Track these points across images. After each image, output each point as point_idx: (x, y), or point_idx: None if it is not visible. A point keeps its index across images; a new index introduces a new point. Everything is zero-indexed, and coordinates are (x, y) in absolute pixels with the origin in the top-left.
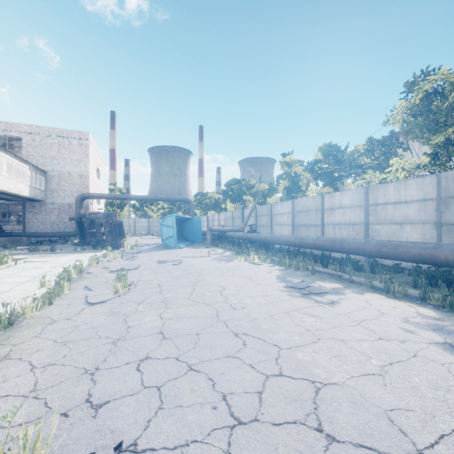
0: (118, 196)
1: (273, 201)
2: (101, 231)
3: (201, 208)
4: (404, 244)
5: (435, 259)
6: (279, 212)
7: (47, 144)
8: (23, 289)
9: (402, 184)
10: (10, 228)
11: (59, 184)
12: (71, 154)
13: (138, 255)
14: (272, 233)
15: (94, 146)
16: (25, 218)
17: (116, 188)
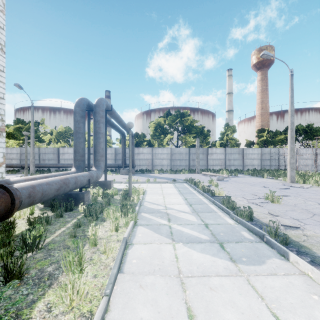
0: None
1: None
2: None
3: None
4: (7, 164)
5: (13, 166)
6: None
7: None
8: None
9: (12, 148)
10: None
11: None
12: None
13: None
14: None
15: None
16: None
17: None
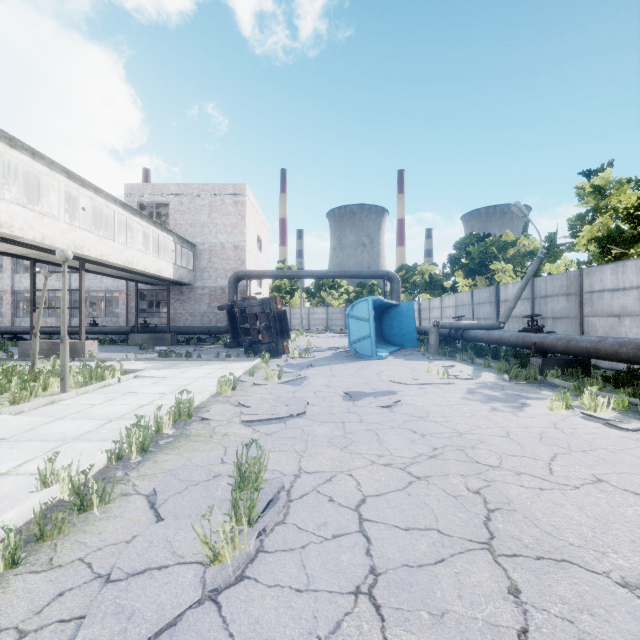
0: (284, 274)
1: (559, 270)
2: (255, 327)
3: (405, 291)
4: None
5: None
6: (609, 286)
7: (196, 207)
8: (36, 472)
9: None
10: (157, 321)
11: (210, 260)
12: (224, 218)
13: (309, 370)
14: (584, 332)
15: (254, 205)
16: (169, 307)
17: (285, 266)
